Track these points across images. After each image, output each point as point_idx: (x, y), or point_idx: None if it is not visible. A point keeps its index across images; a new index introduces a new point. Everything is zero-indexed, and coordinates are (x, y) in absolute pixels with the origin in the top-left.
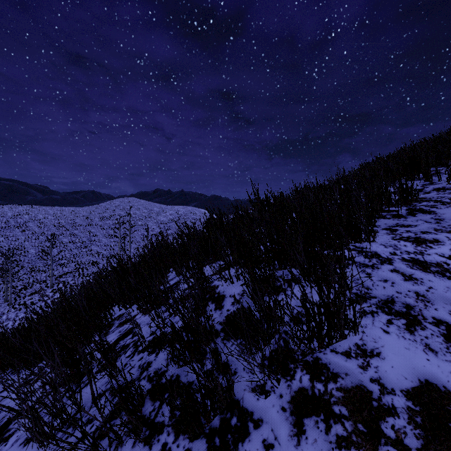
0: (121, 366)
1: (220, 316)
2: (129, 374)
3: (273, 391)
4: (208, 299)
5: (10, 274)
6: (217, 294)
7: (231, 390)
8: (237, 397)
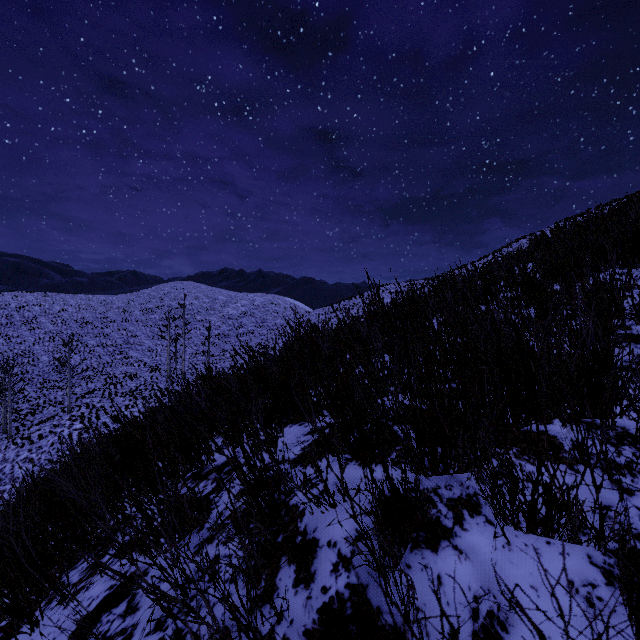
0: None
1: (305, 609)
2: None
3: None
4: (280, 551)
5: (9, 394)
6: (301, 537)
7: None
8: None
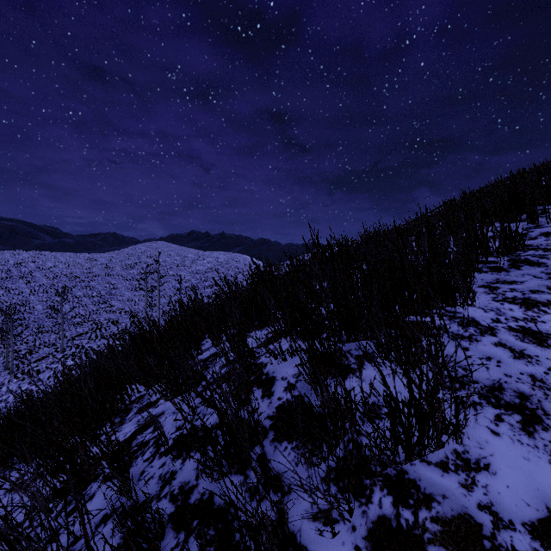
0: (137, 474)
1: (268, 407)
2: (146, 488)
3: (343, 520)
4: (253, 383)
5: (11, 336)
6: (265, 376)
7: (284, 524)
8: (292, 528)
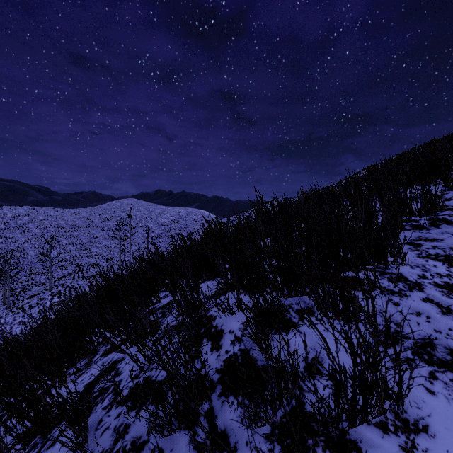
0: (95, 423)
1: (217, 360)
2: (101, 439)
3: None
4: (203, 335)
5: (8, 277)
6: (214, 329)
7: None
8: None
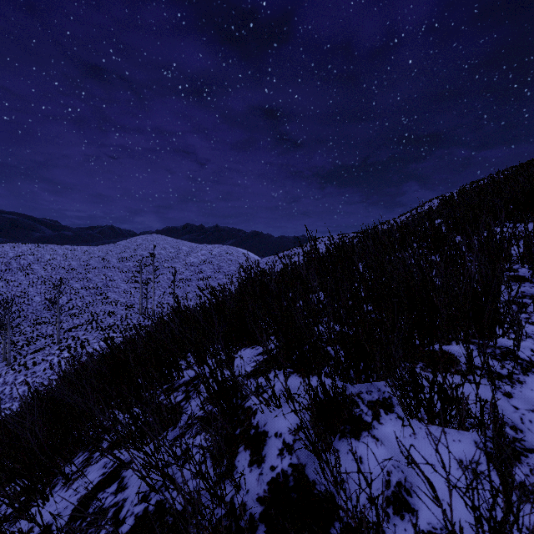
0: None
1: (258, 482)
2: None
3: None
4: (238, 440)
5: (8, 328)
6: (254, 430)
7: None
8: None
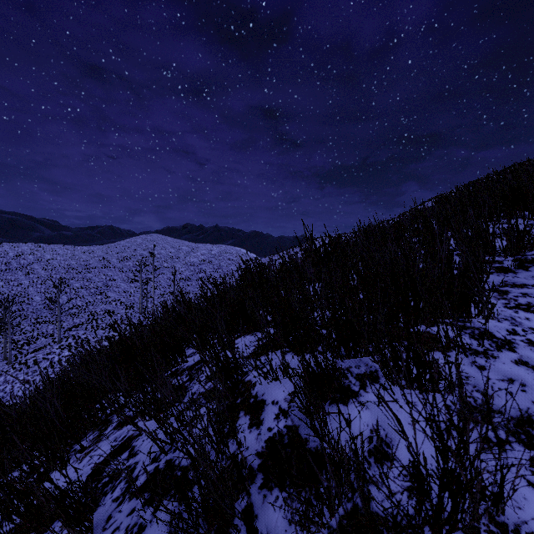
0: (102, 520)
1: (257, 440)
2: None
3: None
4: (239, 407)
5: (9, 327)
6: (253, 399)
7: None
8: None
